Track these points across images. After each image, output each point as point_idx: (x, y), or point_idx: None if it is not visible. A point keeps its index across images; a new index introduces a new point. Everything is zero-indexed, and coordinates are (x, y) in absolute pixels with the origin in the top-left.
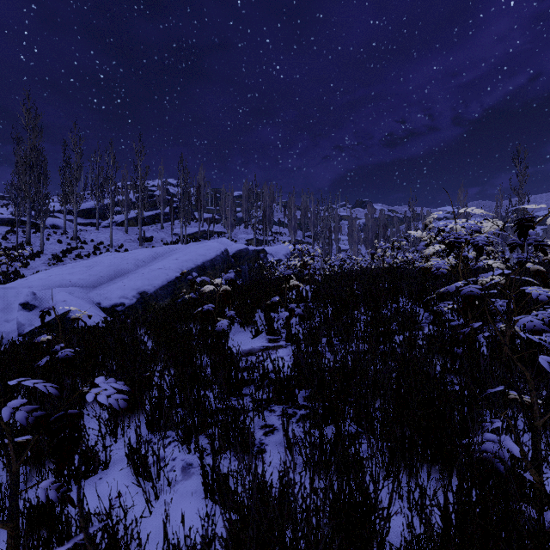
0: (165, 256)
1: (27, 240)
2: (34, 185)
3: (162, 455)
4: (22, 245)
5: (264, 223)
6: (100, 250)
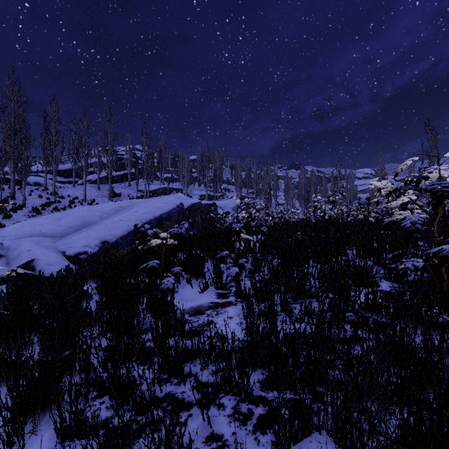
0: (127, 209)
1: (12, 195)
2: (18, 148)
3: None
4: (7, 199)
5: (214, 182)
6: (75, 204)
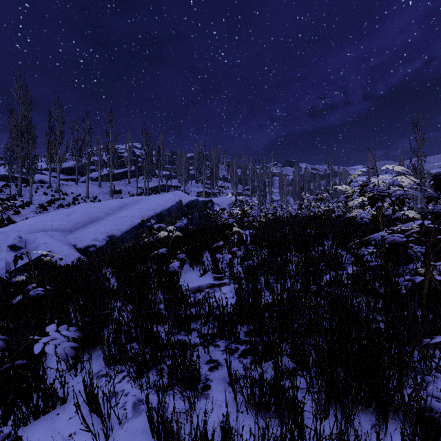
0: (130, 206)
1: (19, 192)
2: (25, 148)
3: (116, 390)
4: (15, 196)
5: (211, 179)
6: (79, 201)
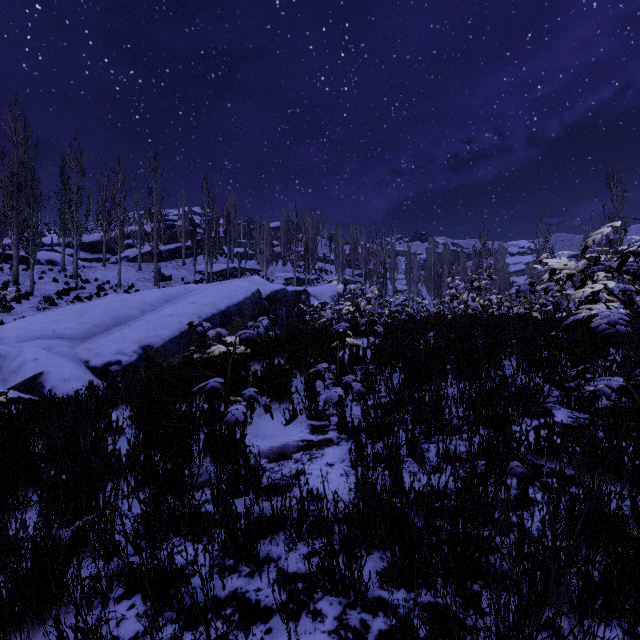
0: (179, 299)
1: (14, 278)
2: (23, 210)
3: None
4: (8, 284)
5: (306, 259)
6: (106, 291)
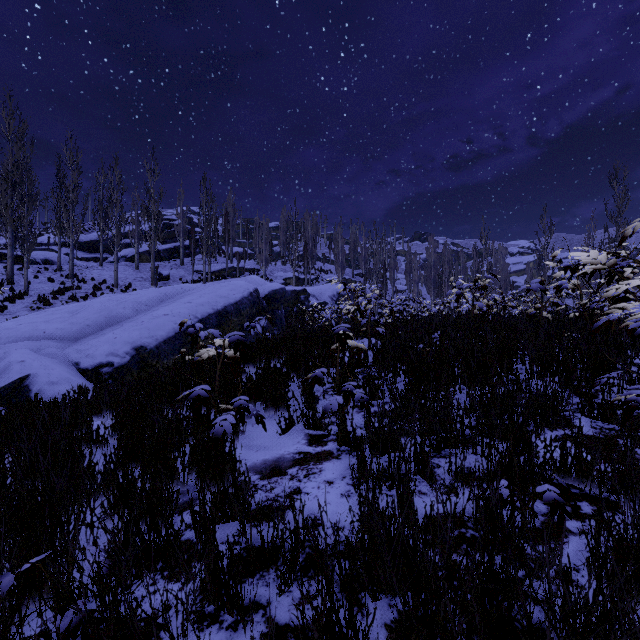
0: (175, 298)
1: (9, 278)
2: (17, 209)
3: None
4: (2, 284)
5: (305, 259)
6: (102, 291)
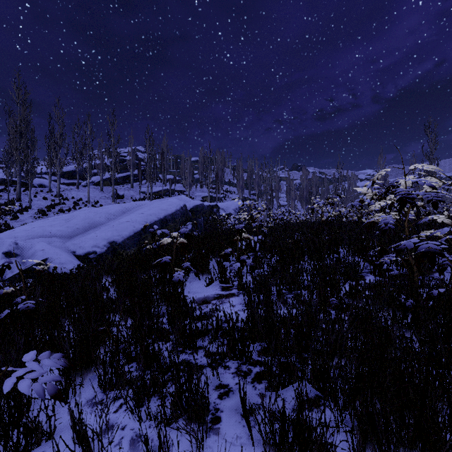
0: (132, 211)
1: (18, 197)
2: (23, 150)
3: (112, 422)
4: (13, 201)
5: (217, 183)
6: (80, 205)
